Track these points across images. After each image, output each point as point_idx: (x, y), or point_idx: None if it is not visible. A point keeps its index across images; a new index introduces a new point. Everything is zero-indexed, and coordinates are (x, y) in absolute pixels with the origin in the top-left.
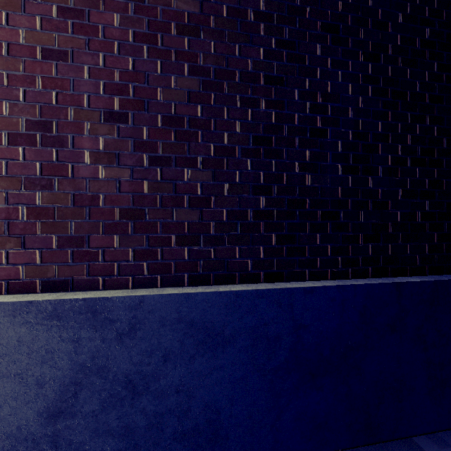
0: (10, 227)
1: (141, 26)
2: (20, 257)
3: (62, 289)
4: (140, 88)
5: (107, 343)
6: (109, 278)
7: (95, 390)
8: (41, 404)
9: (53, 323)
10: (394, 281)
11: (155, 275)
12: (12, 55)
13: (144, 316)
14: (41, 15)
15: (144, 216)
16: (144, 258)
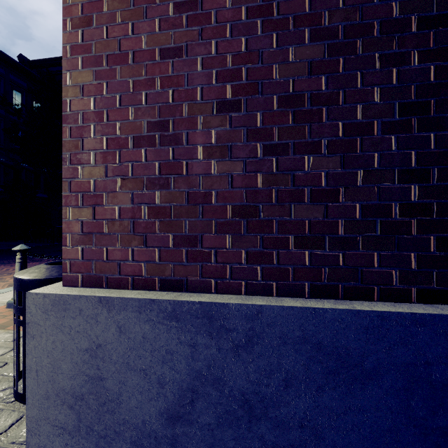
0: (134, 226)
1: None
2: (143, 255)
3: (177, 288)
4: (253, 69)
5: (223, 353)
6: (221, 281)
7: (211, 402)
8: (161, 403)
9: (172, 324)
10: None
11: (270, 281)
12: (136, 62)
13: (262, 329)
14: (160, 17)
15: (258, 214)
16: (258, 262)
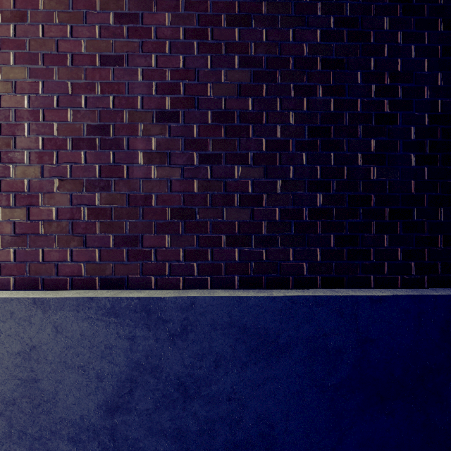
0: (73, 227)
1: (192, 22)
2: (82, 255)
3: (118, 287)
4: (190, 85)
5: (160, 343)
6: (161, 278)
7: (149, 389)
8: (100, 397)
9: (111, 319)
10: None
11: (205, 276)
12: (75, 65)
13: (196, 318)
14: (100, 24)
15: (195, 216)
16: (195, 259)
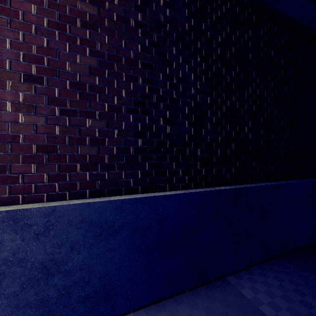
0: None
1: (54, 17)
2: None
3: None
4: (53, 60)
5: (26, 241)
6: (28, 195)
7: (16, 277)
8: None
9: None
10: (215, 189)
11: (64, 191)
12: None
13: (56, 220)
14: None
15: (56, 151)
16: (56, 180)
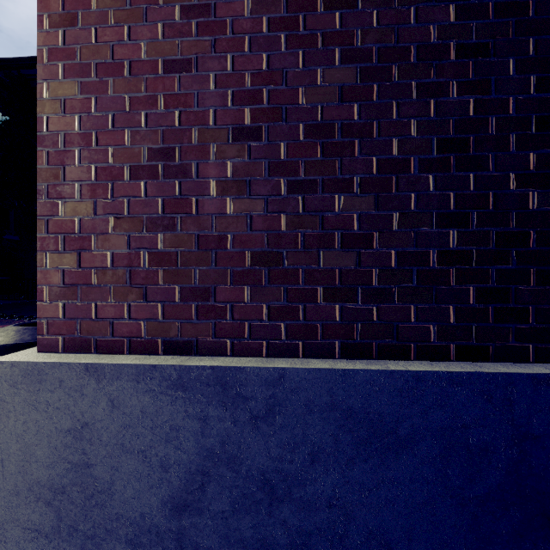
0: (132, 276)
1: (278, 9)
2: (142, 311)
3: (185, 352)
4: (276, 92)
5: (239, 427)
6: (238, 342)
7: (225, 485)
8: (165, 491)
9: (178, 394)
10: None
11: (295, 340)
12: (134, 74)
13: (285, 396)
14: (163, 21)
15: (282, 262)
16: (282, 318)
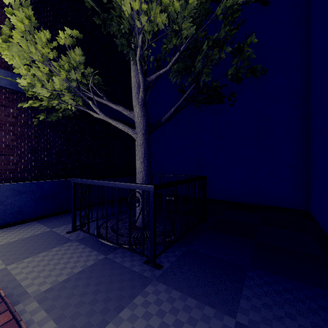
0: None
1: None
2: None
3: None
4: None
5: None
6: None
7: None
8: None
9: None
10: (66, 179)
11: (2, 181)
12: None
13: (1, 189)
14: None
15: None
16: None
